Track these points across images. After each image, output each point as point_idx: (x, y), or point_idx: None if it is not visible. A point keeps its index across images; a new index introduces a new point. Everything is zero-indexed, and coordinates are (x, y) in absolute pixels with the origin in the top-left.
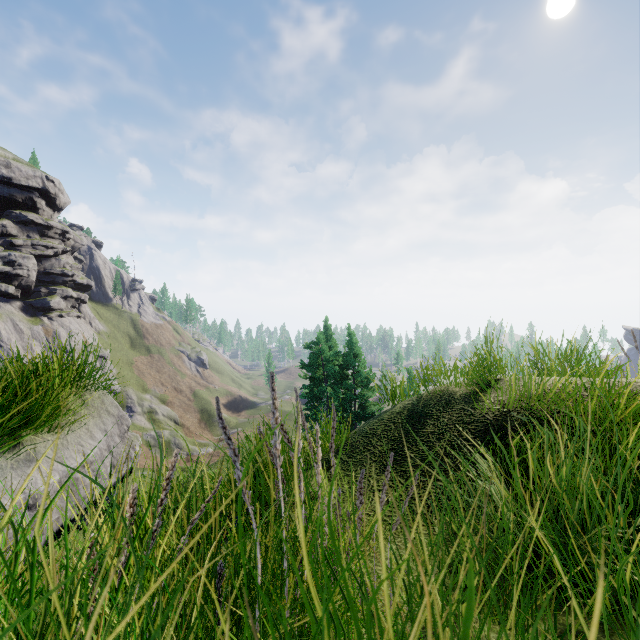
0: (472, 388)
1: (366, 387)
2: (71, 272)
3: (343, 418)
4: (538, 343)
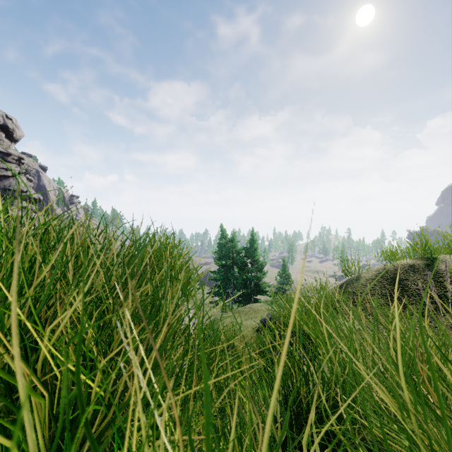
0: (423, 262)
1: (258, 271)
2: (25, 189)
3: (242, 293)
4: (448, 234)
